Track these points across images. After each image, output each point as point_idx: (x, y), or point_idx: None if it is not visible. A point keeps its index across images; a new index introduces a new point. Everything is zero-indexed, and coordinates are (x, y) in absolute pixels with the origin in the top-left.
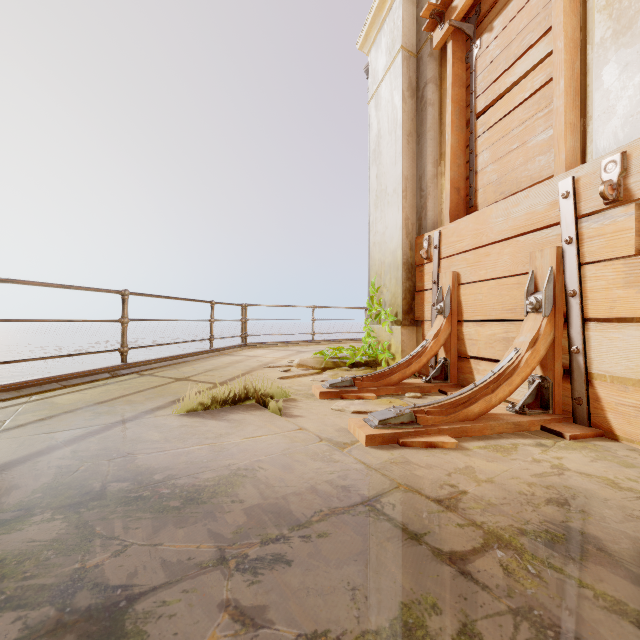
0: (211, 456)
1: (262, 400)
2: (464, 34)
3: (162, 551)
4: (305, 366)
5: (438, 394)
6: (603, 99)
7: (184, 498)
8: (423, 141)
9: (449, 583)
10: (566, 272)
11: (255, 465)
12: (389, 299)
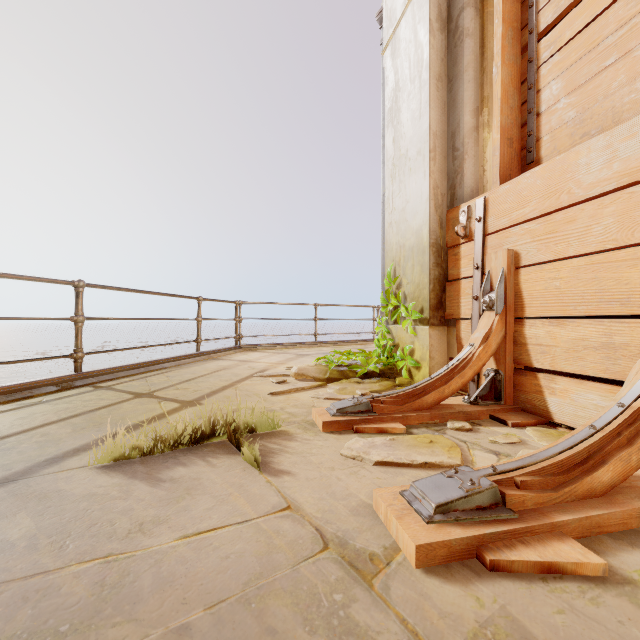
0: (87, 607)
1: (235, 438)
2: None
3: None
4: (305, 376)
5: (492, 423)
6: None
7: None
8: (457, 85)
9: None
10: None
11: None
12: (411, 291)
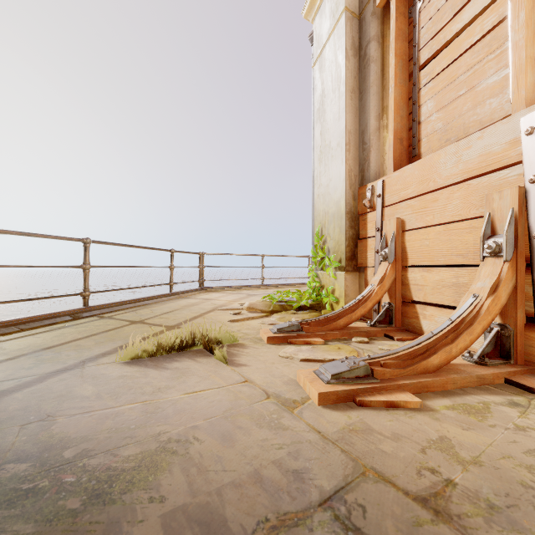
0: (141, 420)
1: (209, 346)
2: None
3: None
4: (254, 309)
5: (384, 338)
6: None
7: (89, 493)
8: (366, 97)
9: None
10: (530, 213)
11: (190, 434)
12: (333, 246)
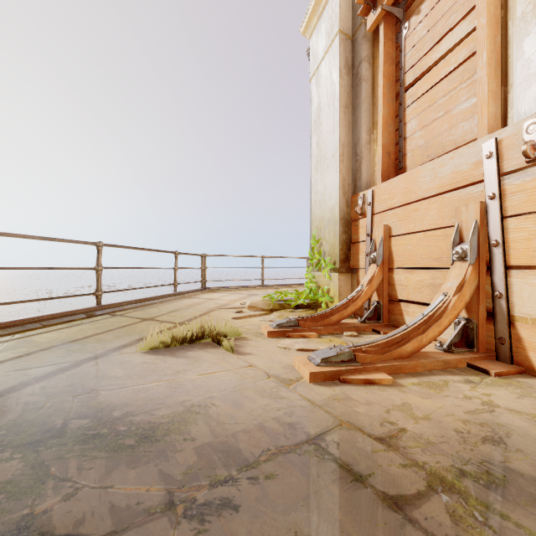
0: (168, 392)
1: (217, 339)
2: (394, 18)
3: (112, 494)
4: (255, 308)
5: (372, 333)
6: (524, 68)
7: (139, 436)
8: (358, 112)
9: (397, 533)
10: (489, 224)
11: (208, 401)
12: (328, 250)
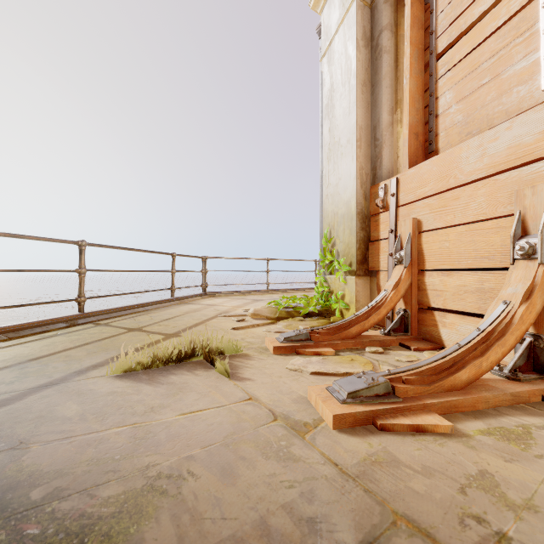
0: (128, 448)
1: (210, 357)
2: None
3: None
4: (259, 316)
5: (400, 348)
6: None
7: None
8: (378, 90)
9: None
10: None
11: (183, 467)
12: (342, 249)
